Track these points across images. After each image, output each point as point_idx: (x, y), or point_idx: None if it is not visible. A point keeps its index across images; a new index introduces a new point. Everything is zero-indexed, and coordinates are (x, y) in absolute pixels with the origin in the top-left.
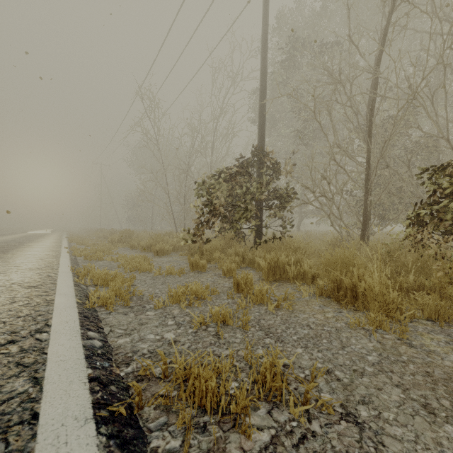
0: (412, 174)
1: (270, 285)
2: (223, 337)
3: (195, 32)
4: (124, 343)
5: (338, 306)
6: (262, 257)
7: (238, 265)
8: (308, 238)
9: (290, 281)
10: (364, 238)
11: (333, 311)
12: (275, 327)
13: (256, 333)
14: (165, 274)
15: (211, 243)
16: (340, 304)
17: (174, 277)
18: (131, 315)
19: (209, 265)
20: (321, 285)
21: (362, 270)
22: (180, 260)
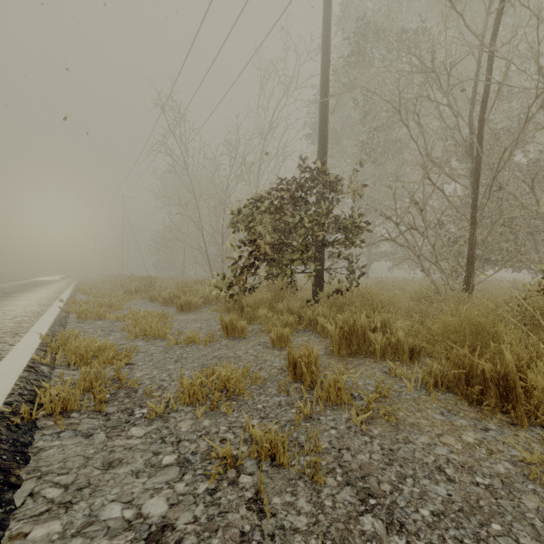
0: (537, 198)
1: (345, 364)
2: (270, 508)
3: (235, 23)
4: (38, 543)
5: (475, 412)
6: (328, 316)
7: (292, 328)
8: (382, 288)
9: (375, 356)
10: (469, 288)
11: (471, 427)
12: (375, 474)
13: (339, 493)
14: (184, 344)
15: (254, 296)
16: (475, 407)
17: (197, 348)
18: (97, 438)
19: (252, 326)
20: (435, 370)
21: (515, 348)
22: (212, 319)
